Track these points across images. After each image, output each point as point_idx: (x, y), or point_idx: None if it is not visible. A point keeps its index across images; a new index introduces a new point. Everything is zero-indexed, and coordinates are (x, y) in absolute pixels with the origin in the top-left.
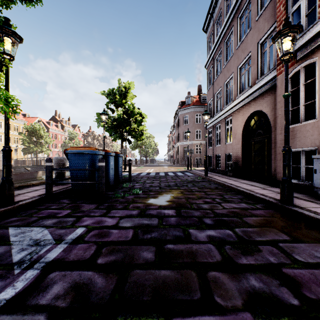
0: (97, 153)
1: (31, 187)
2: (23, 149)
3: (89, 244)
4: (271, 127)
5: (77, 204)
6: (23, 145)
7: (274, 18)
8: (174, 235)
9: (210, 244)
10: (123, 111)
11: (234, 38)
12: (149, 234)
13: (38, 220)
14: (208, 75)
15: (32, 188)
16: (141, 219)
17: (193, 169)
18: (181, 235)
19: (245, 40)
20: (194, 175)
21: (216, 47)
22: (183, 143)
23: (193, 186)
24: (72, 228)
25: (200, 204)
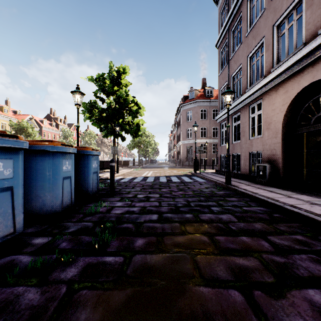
0: None
1: None
2: None
3: None
4: None
5: None
6: None
7: None
8: None
9: None
10: (114, 100)
11: None
12: None
13: None
14: (220, 55)
15: None
16: None
17: (201, 171)
18: None
19: None
20: (207, 182)
21: (233, 14)
22: (186, 142)
23: (222, 209)
24: None
25: None
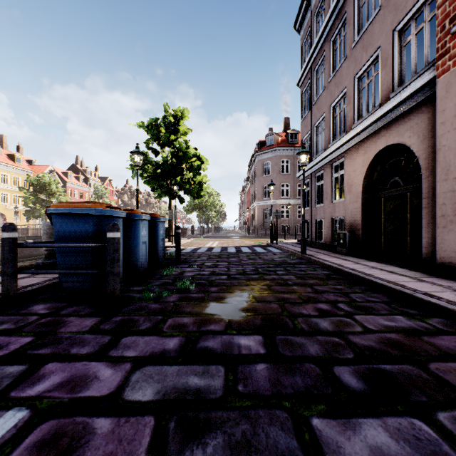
0: (108, 214)
1: None
2: (26, 211)
3: None
4: (422, 170)
5: (58, 317)
6: (25, 206)
7: None
8: (273, 448)
9: None
10: (171, 153)
11: (349, 30)
12: (198, 442)
13: None
14: (303, 97)
15: None
16: (184, 371)
17: (279, 241)
18: (293, 451)
19: (368, 30)
20: (283, 252)
21: (316, 51)
22: (263, 203)
23: (287, 273)
24: None
25: (312, 319)
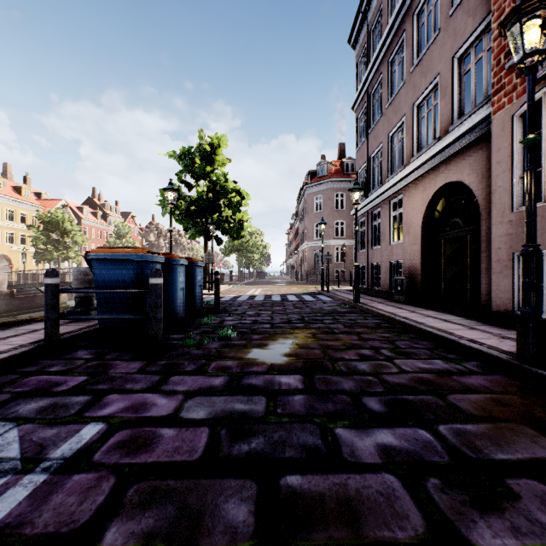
0: (149, 260)
1: (26, 325)
2: (36, 254)
3: (100, 473)
4: (480, 211)
5: (104, 361)
6: (35, 247)
7: (485, 8)
8: (303, 444)
9: (388, 473)
10: (207, 187)
11: (407, 52)
12: (244, 441)
13: (9, 402)
14: (358, 123)
15: (28, 326)
16: (231, 400)
17: (332, 289)
18: (317, 445)
19: (428, 53)
20: (334, 301)
21: (372, 72)
22: (314, 244)
23: (335, 321)
24: (75, 425)
25: (352, 362)
